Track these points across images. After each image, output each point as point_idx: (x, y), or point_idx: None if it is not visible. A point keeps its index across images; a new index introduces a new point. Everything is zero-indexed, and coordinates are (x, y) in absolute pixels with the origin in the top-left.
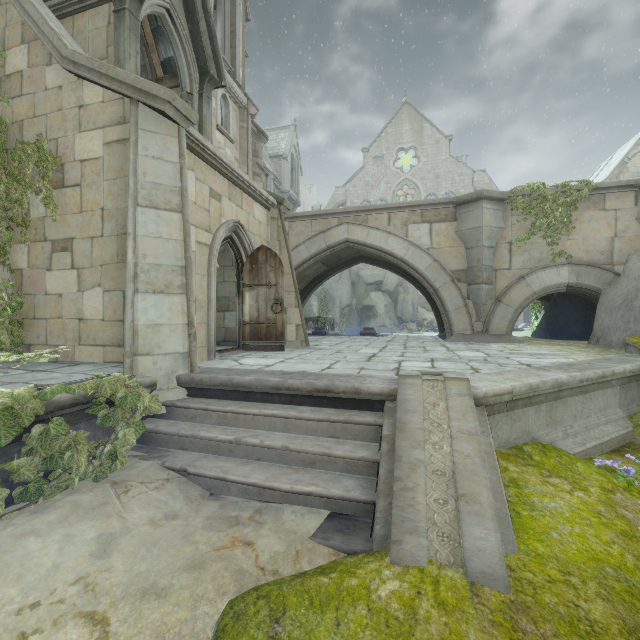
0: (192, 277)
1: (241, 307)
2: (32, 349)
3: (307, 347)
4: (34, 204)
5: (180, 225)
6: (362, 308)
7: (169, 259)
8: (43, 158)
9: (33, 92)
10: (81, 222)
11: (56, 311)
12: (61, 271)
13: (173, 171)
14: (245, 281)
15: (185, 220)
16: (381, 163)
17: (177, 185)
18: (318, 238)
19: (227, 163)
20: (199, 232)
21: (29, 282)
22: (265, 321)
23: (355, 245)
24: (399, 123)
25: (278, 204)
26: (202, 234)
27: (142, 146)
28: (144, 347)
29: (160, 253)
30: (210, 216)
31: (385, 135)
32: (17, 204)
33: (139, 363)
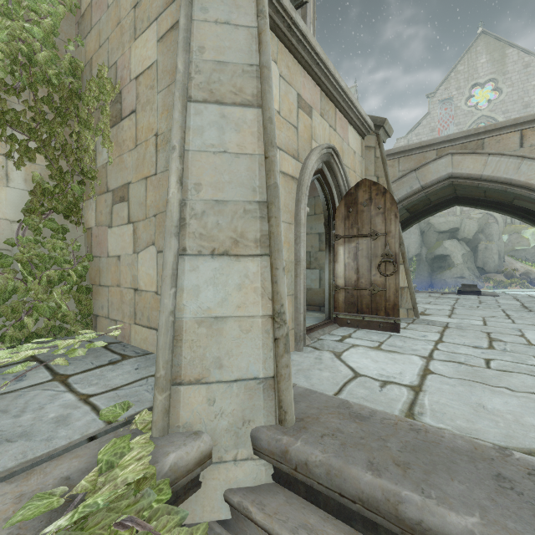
0: (279, 222)
1: (332, 266)
2: (98, 321)
3: (418, 319)
4: (99, 150)
5: (258, 128)
6: (433, 258)
7: (239, 190)
8: (102, 89)
9: (99, 19)
10: (136, 160)
11: (115, 277)
12: (119, 227)
13: (246, 40)
14: (338, 231)
15: (266, 118)
16: (450, 105)
17: (253, 62)
18: (408, 178)
19: (321, 56)
20: (284, 158)
21: (96, 242)
22: (368, 286)
23: (463, 180)
24: (473, 57)
25: (375, 128)
26: (288, 161)
27: (199, 7)
28: (191, 366)
29: (224, 180)
30: (298, 136)
31: (455, 74)
32: (86, 154)
33: (181, 401)
